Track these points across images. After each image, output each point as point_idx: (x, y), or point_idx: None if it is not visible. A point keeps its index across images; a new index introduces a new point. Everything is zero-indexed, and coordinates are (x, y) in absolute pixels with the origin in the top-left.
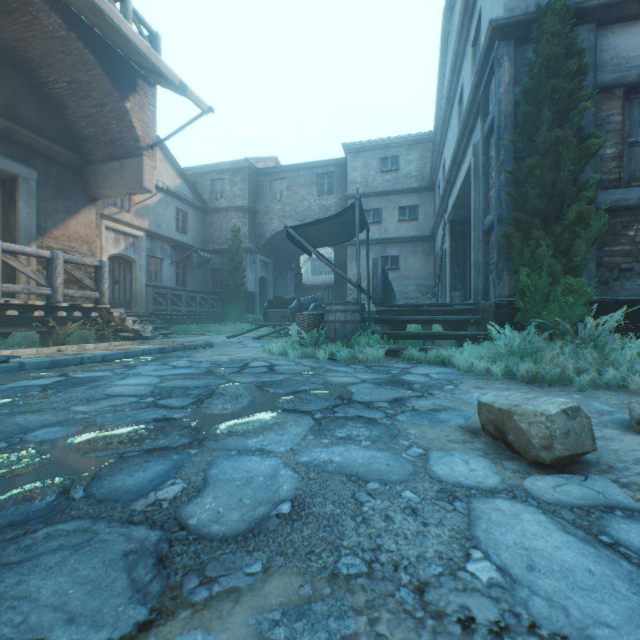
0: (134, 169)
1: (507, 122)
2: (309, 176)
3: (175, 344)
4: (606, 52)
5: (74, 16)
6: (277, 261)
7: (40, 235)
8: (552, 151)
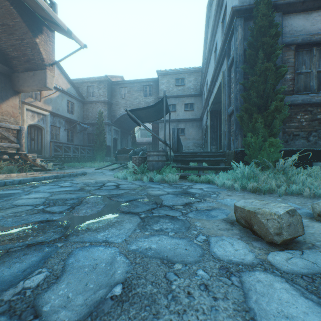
0: (41, 76)
1: (240, 59)
2: (139, 86)
3: (65, 173)
4: (287, 27)
5: None
6: (123, 130)
7: None
8: (263, 74)
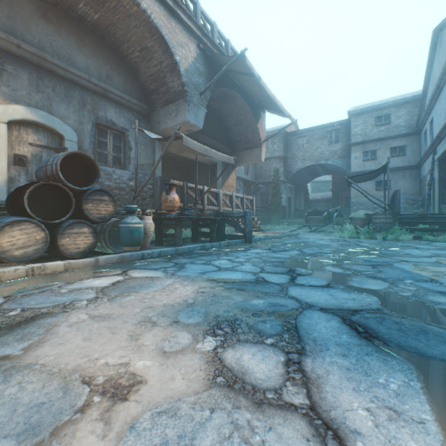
0: (257, 153)
1: None
2: (321, 133)
3: (279, 233)
4: None
5: (246, 96)
6: (296, 186)
7: (221, 186)
8: None
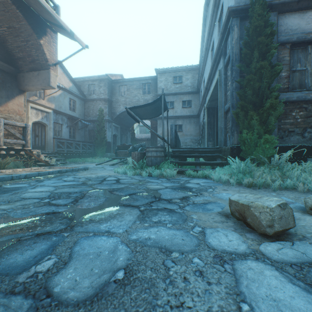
0: (45, 76)
1: (236, 58)
2: (138, 84)
3: (67, 168)
4: (282, 26)
5: None
6: (122, 126)
7: None
8: (258, 72)
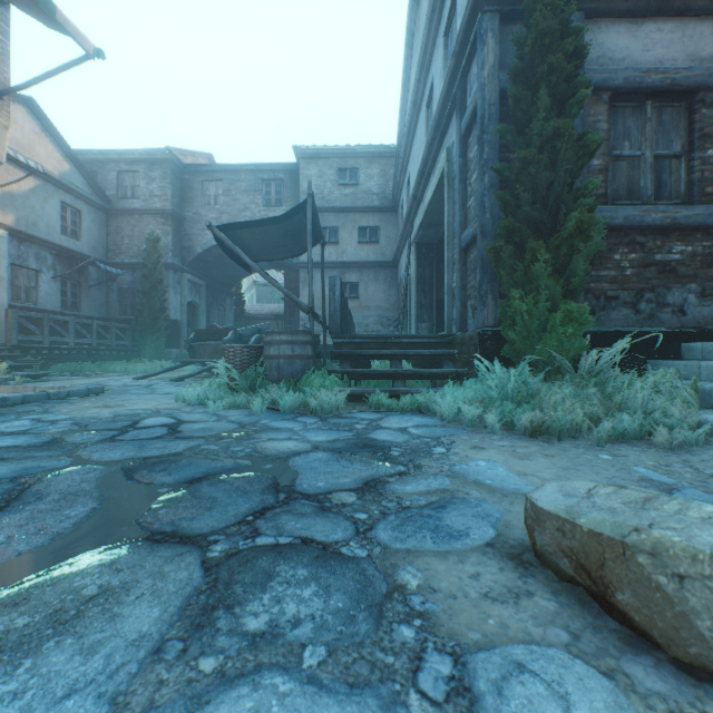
0: None
1: (492, 113)
2: (253, 181)
3: (38, 391)
4: (593, 49)
5: None
6: (212, 283)
7: None
8: (549, 146)
